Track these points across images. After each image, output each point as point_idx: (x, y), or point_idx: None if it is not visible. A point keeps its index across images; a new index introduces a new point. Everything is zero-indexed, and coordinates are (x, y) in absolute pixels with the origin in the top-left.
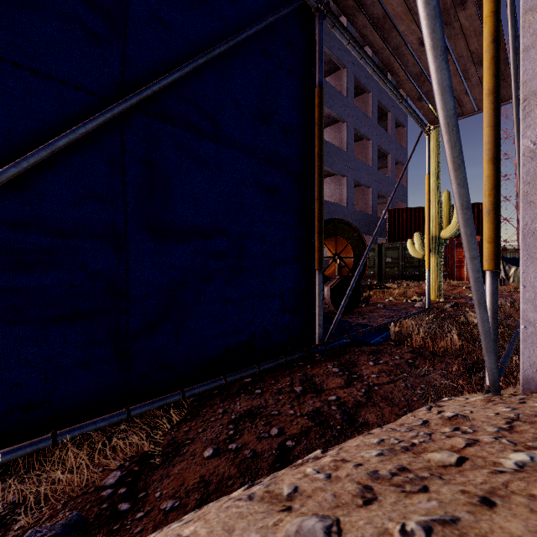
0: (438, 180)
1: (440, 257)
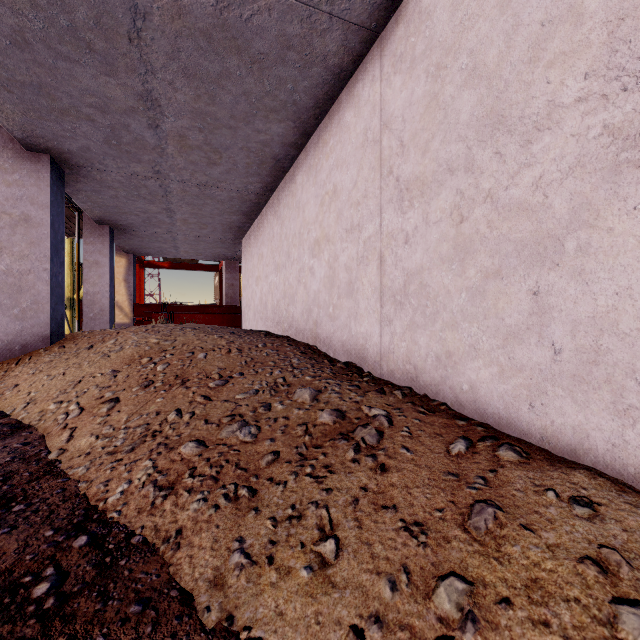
0: (73, 260)
1: (74, 312)
